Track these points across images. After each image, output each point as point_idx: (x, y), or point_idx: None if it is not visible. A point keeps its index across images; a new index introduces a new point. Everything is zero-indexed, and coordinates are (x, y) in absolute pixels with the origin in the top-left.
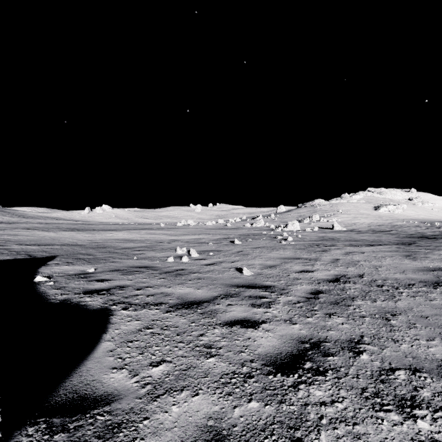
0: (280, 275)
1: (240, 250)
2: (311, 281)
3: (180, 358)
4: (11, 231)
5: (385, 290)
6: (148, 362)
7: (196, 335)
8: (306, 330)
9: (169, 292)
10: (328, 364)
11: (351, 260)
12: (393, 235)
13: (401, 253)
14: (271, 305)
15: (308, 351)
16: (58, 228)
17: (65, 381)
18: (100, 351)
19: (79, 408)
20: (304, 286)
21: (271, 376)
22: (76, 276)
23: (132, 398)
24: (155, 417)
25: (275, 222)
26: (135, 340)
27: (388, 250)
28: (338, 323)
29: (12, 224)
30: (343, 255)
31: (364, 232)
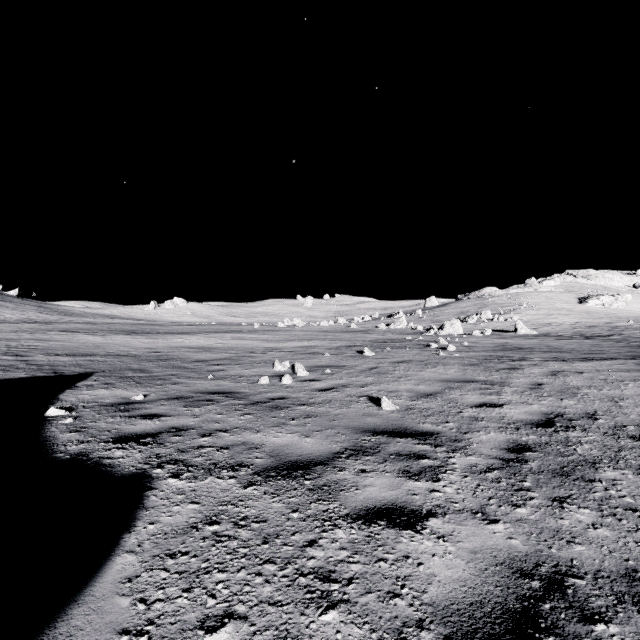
0: (446, 412)
1: (374, 365)
2: (502, 424)
3: (266, 607)
4: (43, 334)
5: None
6: (198, 616)
7: (300, 543)
8: (523, 539)
9: (256, 442)
10: None
11: (564, 386)
12: (619, 343)
13: None
14: (439, 474)
15: (542, 603)
16: (108, 331)
17: None
18: (108, 580)
19: None
20: (494, 435)
21: None
22: (112, 408)
23: None
24: None
25: (424, 321)
26: (180, 551)
27: (623, 368)
28: (584, 524)
29: (49, 324)
30: (548, 377)
31: (568, 337)
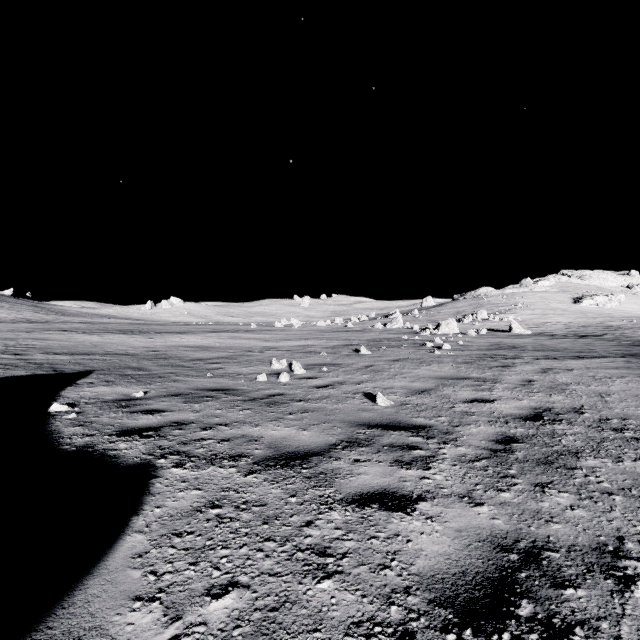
0: (438, 407)
1: (370, 364)
2: (492, 418)
3: (266, 577)
4: (40, 333)
5: (630, 438)
6: (205, 585)
7: (298, 524)
8: (505, 519)
9: (256, 435)
10: (568, 608)
11: (553, 383)
12: (610, 342)
13: (637, 372)
14: (430, 464)
15: (518, 572)
16: (105, 330)
17: (38, 628)
18: (120, 556)
19: None
20: (483, 428)
21: (452, 634)
22: (114, 404)
23: None
24: None
25: (420, 321)
26: (186, 531)
27: (612, 366)
28: (562, 506)
29: (45, 323)
30: (539, 374)
31: (562, 337)
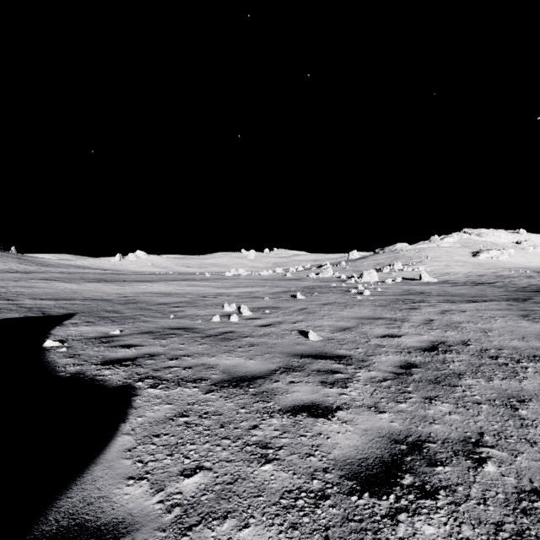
0: (357, 341)
1: (304, 307)
2: (398, 349)
3: (224, 463)
4: (26, 282)
5: (501, 363)
6: (179, 469)
7: (247, 427)
8: (400, 422)
9: (212, 363)
10: (437, 479)
11: (449, 321)
12: (499, 289)
13: (515, 312)
14: (347, 384)
15: (405, 457)
16: (82, 279)
17: (61, 498)
18: (114, 451)
19: None
20: (391, 357)
21: (355, 496)
22: (96, 340)
23: (152, 529)
24: None
25: (347, 271)
26: (162, 433)
27: (497, 308)
28: (443, 412)
29: (29, 273)
30: (438, 315)
31: (462, 284)
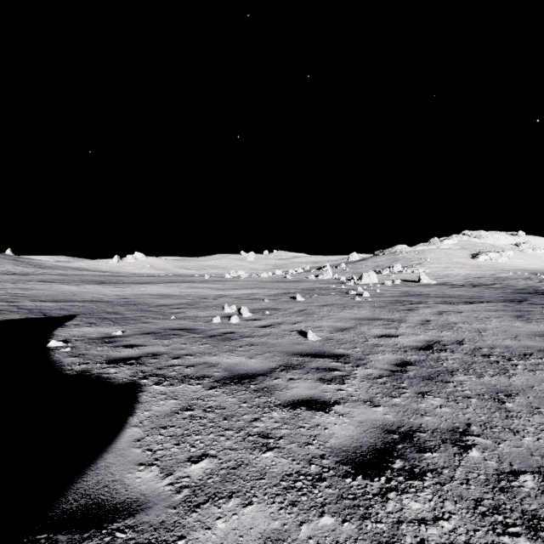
0: (355, 341)
1: (304, 308)
2: (395, 349)
3: (228, 451)
4: (24, 284)
5: (493, 361)
6: (186, 456)
7: (248, 419)
8: (393, 415)
9: (214, 362)
10: (425, 463)
11: (445, 322)
12: (497, 290)
13: (510, 313)
14: (345, 380)
15: (397, 445)
16: (80, 281)
17: (77, 481)
18: (124, 441)
19: (93, 521)
20: (387, 356)
21: (349, 478)
22: (99, 340)
23: (164, 507)
24: (194, 536)
25: (347, 273)
26: (169, 425)
27: (493, 309)
28: (434, 406)
29: (26, 275)
30: (435, 316)
31: (460, 286)
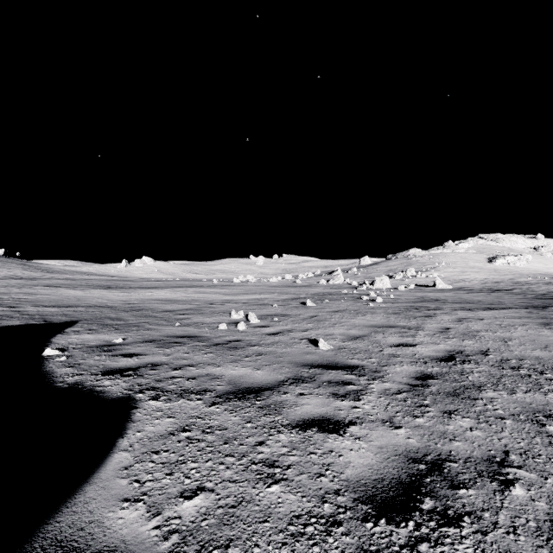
0: (370, 351)
1: (314, 314)
2: (414, 359)
3: (227, 483)
4: (30, 288)
5: (524, 375)
6: (179, 490)
7: (252, 443)
8: (418, 439)
9: (218, 373)
10: (460, 503)
11: (466, 330)
12: (517, 296)
13: (536, 321)
14: (360, 396)
15: (425, 478)
16: (87, 286)
17: (49, 522)
18: (110, 469)
19: None
20: (406, 368)
21: (370, 523)
22: (97, 349)
23: None
24: None
25: (358, 277)
26: (162, 449)
27: (516, 316)
28: (464, 428)
29: (33, 280)
30: (455, 323)
31: (478, 291)
